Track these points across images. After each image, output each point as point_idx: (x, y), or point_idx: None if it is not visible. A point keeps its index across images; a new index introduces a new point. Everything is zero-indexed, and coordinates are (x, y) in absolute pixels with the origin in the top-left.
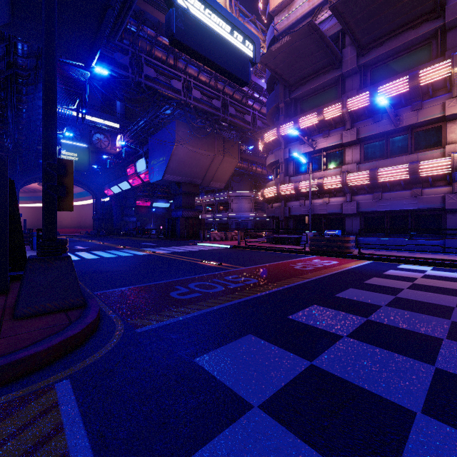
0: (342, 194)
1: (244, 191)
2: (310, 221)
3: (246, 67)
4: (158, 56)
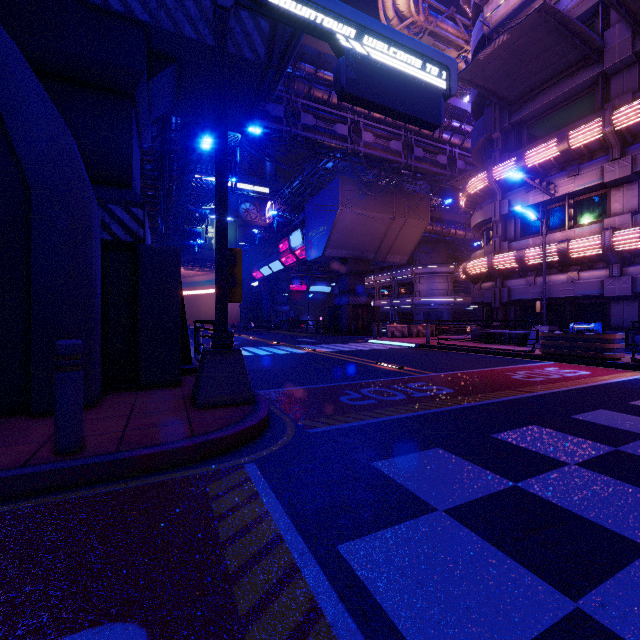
0: (603, 265)
1: (437, 265)
2: (545, 308)
3: (437, 104)
4: (318, 96)
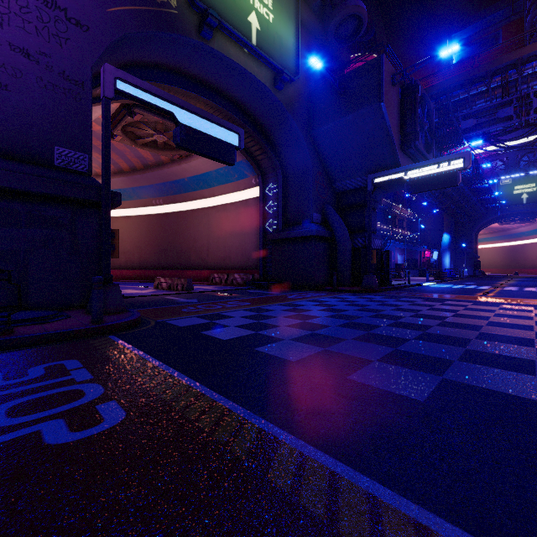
0: None
1: None
2: None
3: (454, 177)
4: None
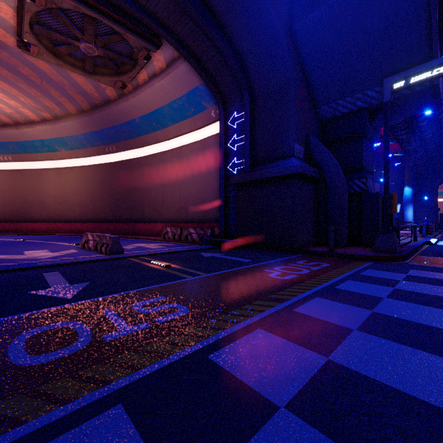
0: None
1: None
2: None
3: None
4: None
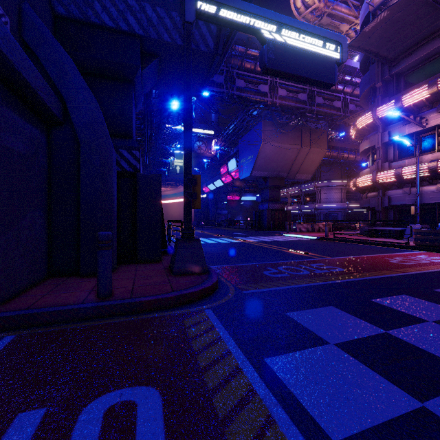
0: None
1: (333, 180)
2: (418, 211)
3: (332, 70)
4: (247, 67)
